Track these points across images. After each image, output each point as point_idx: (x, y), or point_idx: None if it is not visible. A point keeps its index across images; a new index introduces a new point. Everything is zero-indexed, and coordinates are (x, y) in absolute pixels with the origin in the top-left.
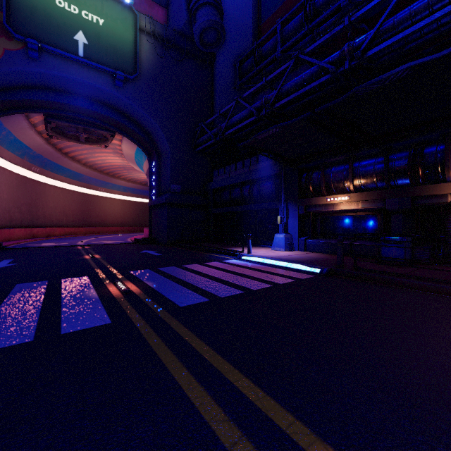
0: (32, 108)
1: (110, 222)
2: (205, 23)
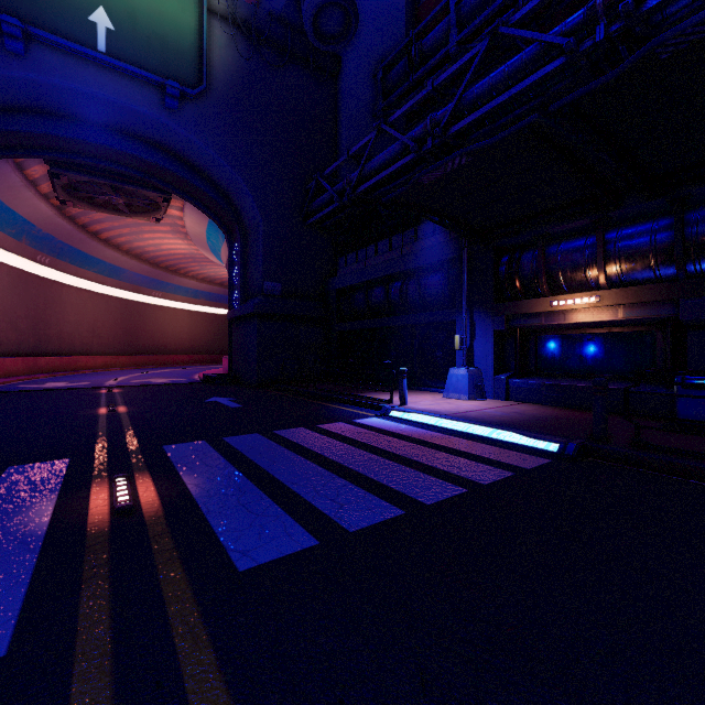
0: (22, 150)
1: (171, 347)
2: None
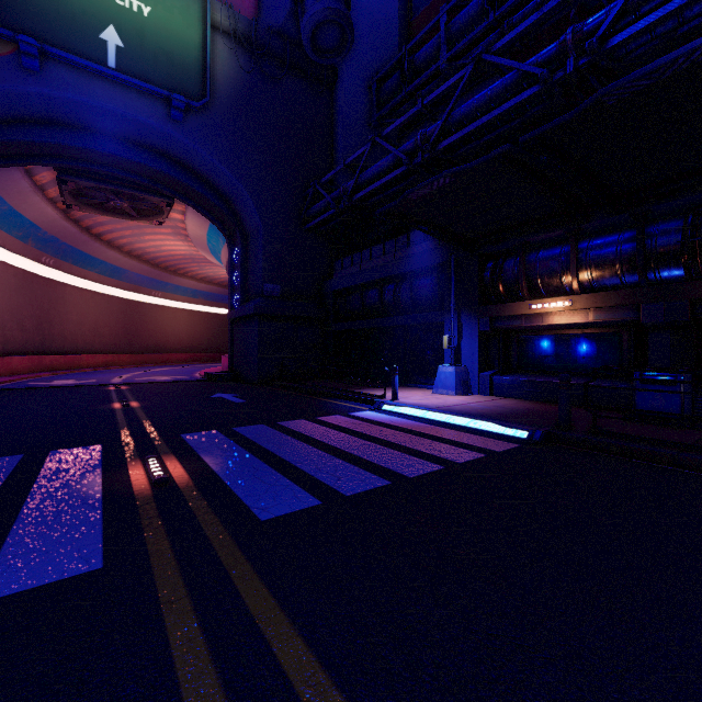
0: (34, 158)
1: (170, 346)
2: (320, 14)
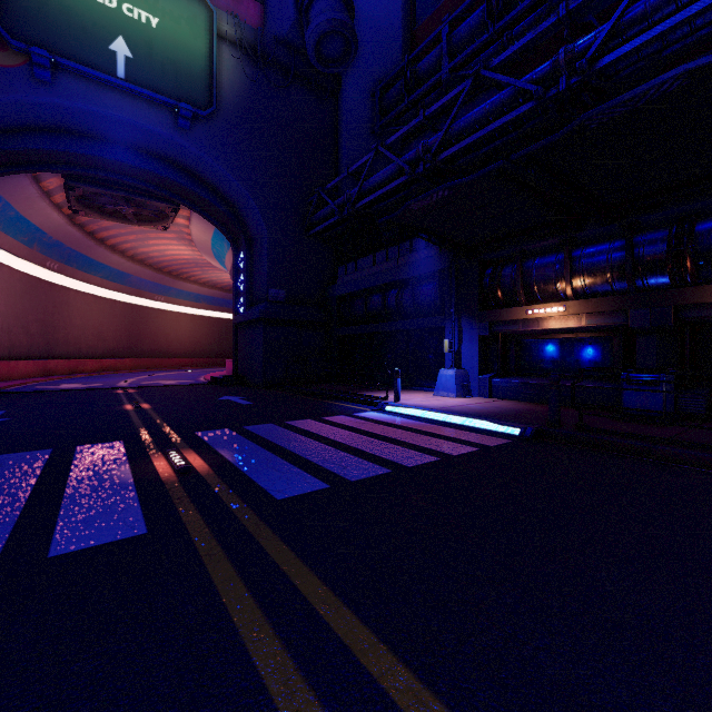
0: (42, 165)
1: (173, 350)
2: (324, 25)
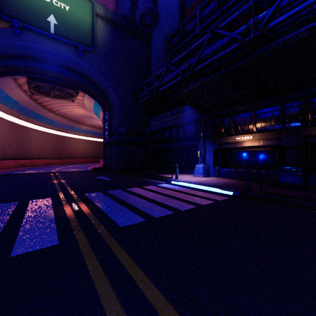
0: (17, 72)
1: (76, 155)
2: (144, 9)
